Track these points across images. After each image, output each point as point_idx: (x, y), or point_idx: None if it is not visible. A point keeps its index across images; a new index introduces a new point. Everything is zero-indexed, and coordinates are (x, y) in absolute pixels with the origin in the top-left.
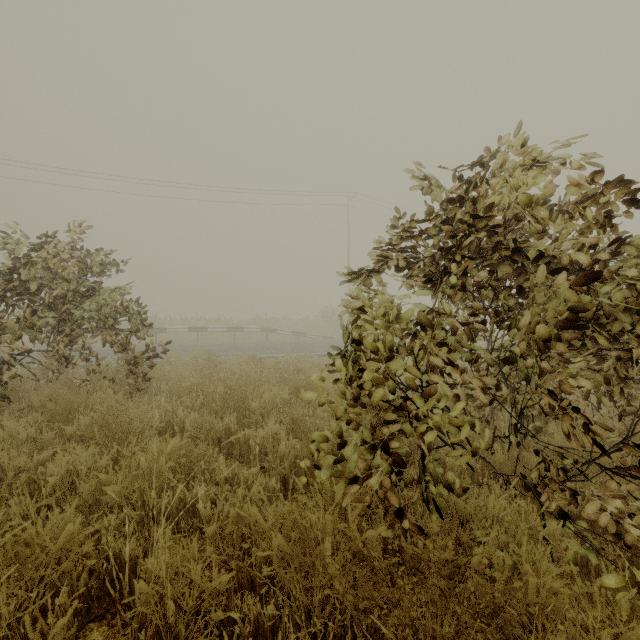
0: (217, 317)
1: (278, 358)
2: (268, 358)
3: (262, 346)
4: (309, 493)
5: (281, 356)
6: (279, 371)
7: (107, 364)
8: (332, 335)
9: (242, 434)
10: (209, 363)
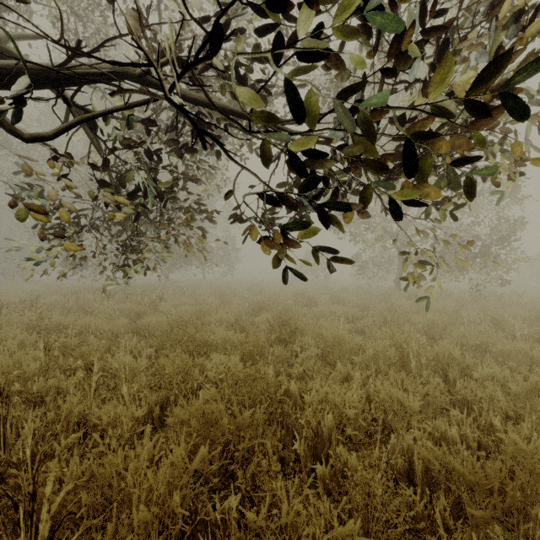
0: None
1: None
2: None
3: None
4: None
5: None
6: None
7: None
8: None
9: None
10: None
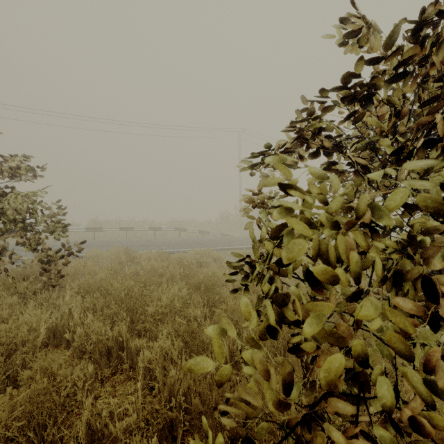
0: (143, 220)
1: (186, 252)
2: (177, 252)
3: (174, 242)
4: (203, 440)
5: (188, 250)
6: (183, 266)
7: (32, 260)
8: (228, 233)
9: (133, 345)
10: (127, 257)
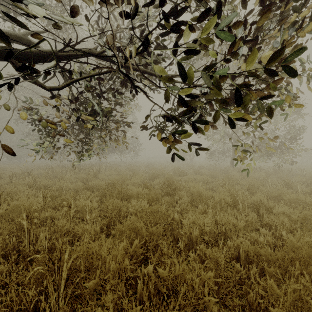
0: None
1: None
2: None
3: None
4: None
5: None
6: None
7: None
8: None
9: None
10: None
